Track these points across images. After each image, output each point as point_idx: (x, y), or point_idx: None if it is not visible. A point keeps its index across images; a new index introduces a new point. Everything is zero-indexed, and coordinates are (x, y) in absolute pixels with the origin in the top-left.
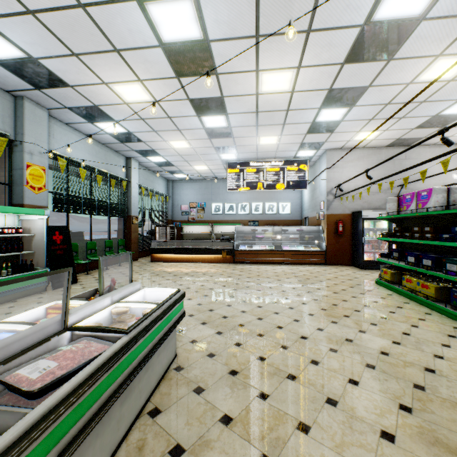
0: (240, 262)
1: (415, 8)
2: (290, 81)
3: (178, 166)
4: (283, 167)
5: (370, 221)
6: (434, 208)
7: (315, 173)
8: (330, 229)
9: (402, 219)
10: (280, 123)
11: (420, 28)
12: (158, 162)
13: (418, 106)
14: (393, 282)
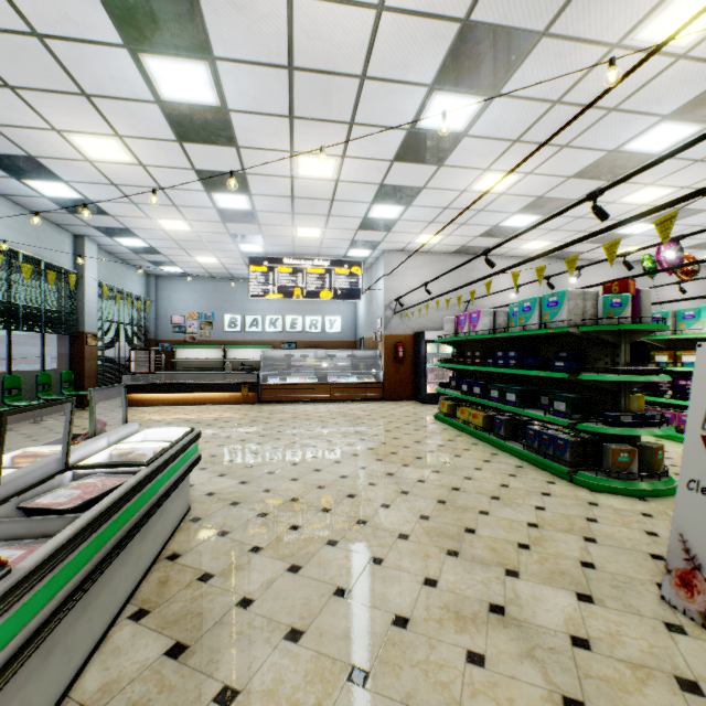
0: (269, 401)
1: (456, 124)
2: (333, 169)
3: (170, 254)
4: (330, 269)
5: (433, 344)
6: (482, 332)
7: (372, 279)
8: (389, 354)
9: (461, 343)
10: (323, 214)
11: (464, 142)
12: (133, 247)
13: (477, 214)
14: (449, 415)
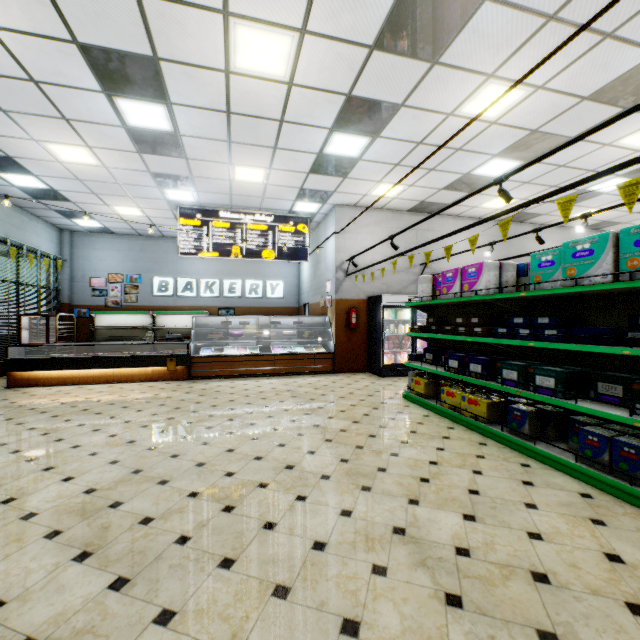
0: (201, 377)
1: None
2: (287, 59)
3: (80, 202)
4: (274, 225)
5: (391, 309)
6: (486, 291)
7: (320, 239)
8: (341, 321)
9: (435, 307)
10: (269, 145)
11: (481, 13)
12: (29, 188)
13: (453, 156)
14: (428, 396)
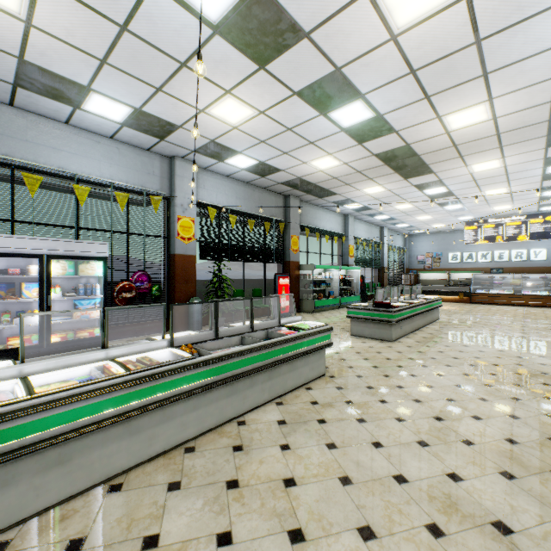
0: (476, 303)
1: None
2: (506, 190)
3: (418, 226)
4: (525, 220)
5: None
6: None
7: None
8: None
9: None
10: (508, 201)
11: None
12: (402, 226)
13: None
14: None
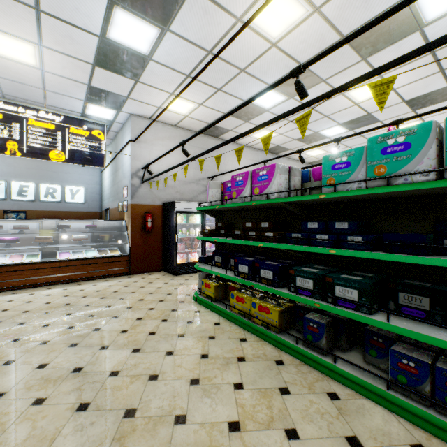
0: None
1: None
2: None
3: None
4: (64, 126)
5: (183, 214)
6: (278, 194)
7: (118, 148)
8: (137, 225)
9: (223, 212)
10: (26, 2)
11: None
12: None
13: (237, 77)
14: (218, 300)
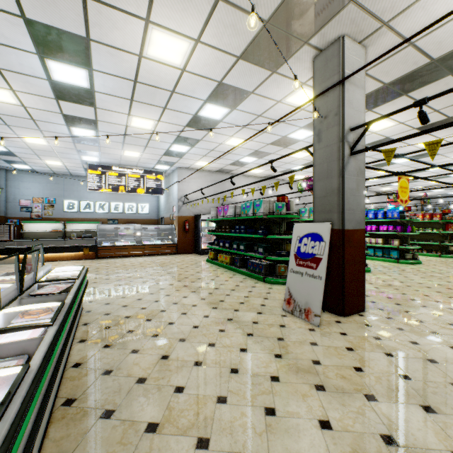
0: (103, 257)
1: (217, 117)
2: (152, 125)
3: (24, 157)
4: (144, 175)
5: (205, 221)
6: (229, 216)
7: (170, 182)
8: (181, 227)
9: (220, 221)
10: (143, 145)
11: (221, 124)
12: None
13: (228, 155)
14: (214, 259)
